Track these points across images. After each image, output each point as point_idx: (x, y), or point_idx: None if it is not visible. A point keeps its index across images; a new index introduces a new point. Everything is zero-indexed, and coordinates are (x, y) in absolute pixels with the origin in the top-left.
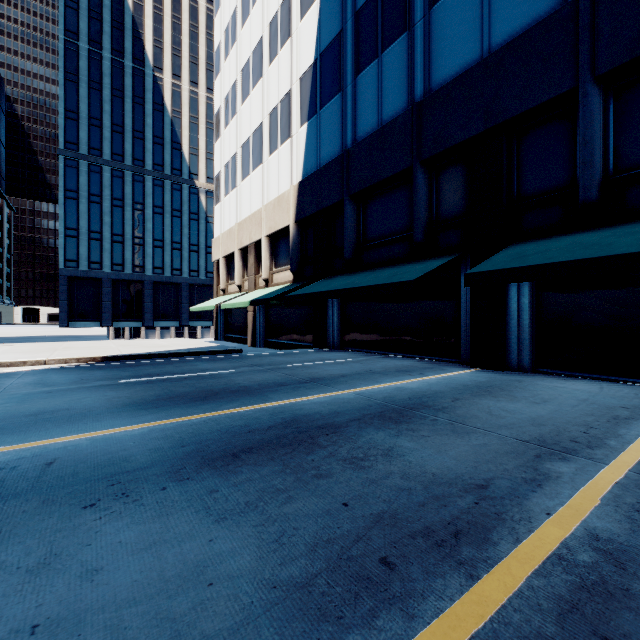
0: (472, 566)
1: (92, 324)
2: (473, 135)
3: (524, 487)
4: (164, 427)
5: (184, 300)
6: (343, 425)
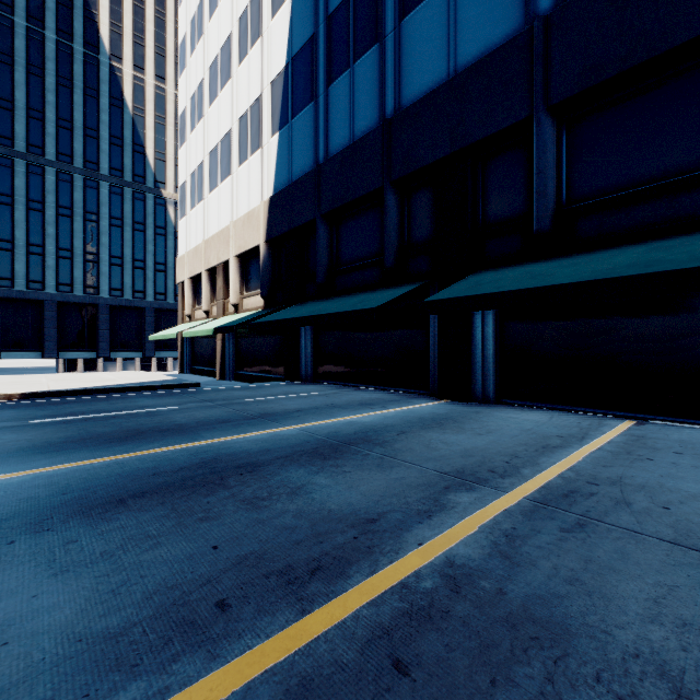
0: (311, 601)
1: (31, 355)
2: (440, 158)
3: (413, 519)
4: (54, 473)
5: (148, 327)
6: (265, 463)
